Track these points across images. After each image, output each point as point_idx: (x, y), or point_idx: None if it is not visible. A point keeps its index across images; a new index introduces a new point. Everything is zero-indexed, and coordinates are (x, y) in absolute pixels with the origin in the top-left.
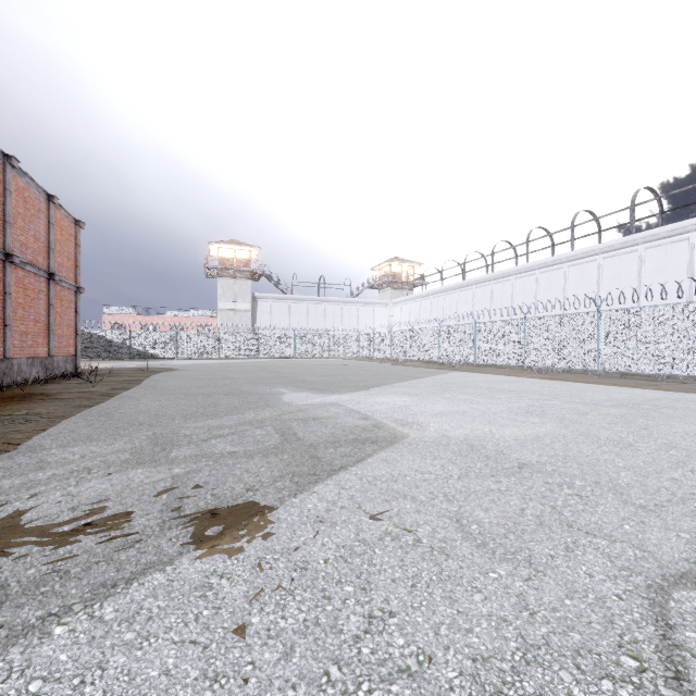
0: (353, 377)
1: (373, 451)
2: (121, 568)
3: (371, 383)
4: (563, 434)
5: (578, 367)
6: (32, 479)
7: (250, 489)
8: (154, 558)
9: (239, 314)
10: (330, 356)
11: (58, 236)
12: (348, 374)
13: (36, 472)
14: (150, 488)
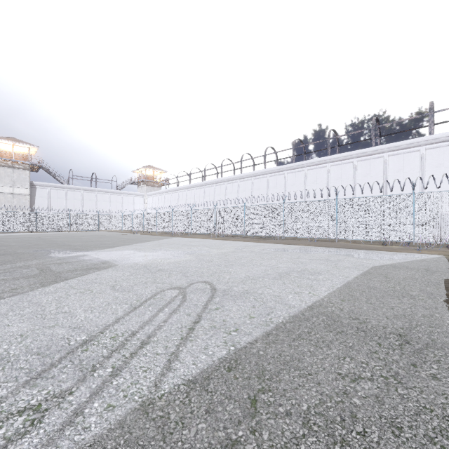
0: (108, 242)
1: (93, 272)
2: None
3: (118, 244)
4: (191, 259)
5: (237, 233)
6: None
7: (14, 289)
8: None
9: (18, 197)
10: (99, 229)
11: None
12: (106, 240)
13: None
14: None
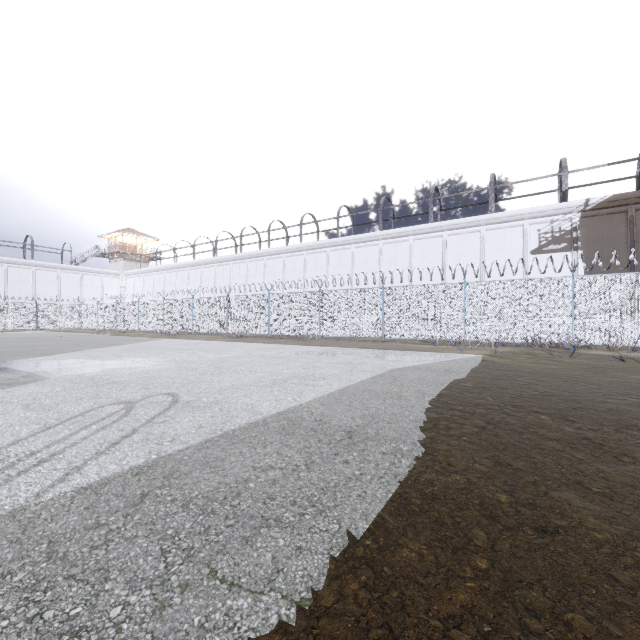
0: (47, 347)
1: (2, 389)
2: None
3: (62, 350)
4: (169, 368)
5: (259, 332)
6: None
7: None
8: None
9: None
10: (39, 328)
11: None
12: (44, 345)
13: None
14: None
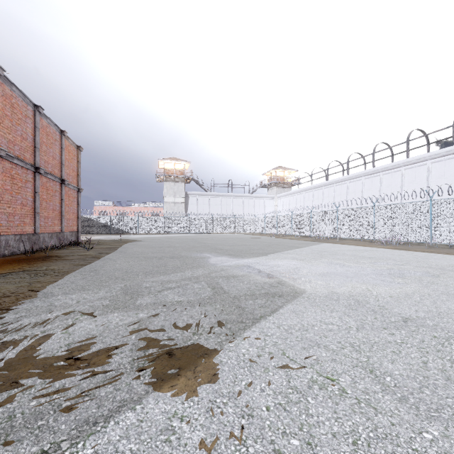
0: (254, 247)
1: (282, 304)
2: (101, 404)
3: (267, 251)
4: (427, 293)
5: (415, 240)
6: (43, 318)
7: (196, 333)
8: (127, 396)
9: (177, 205)
10: (235, 232)
11: (67, 156)
12: (250, 244)
13: (46, 313)
14: (123, 329)
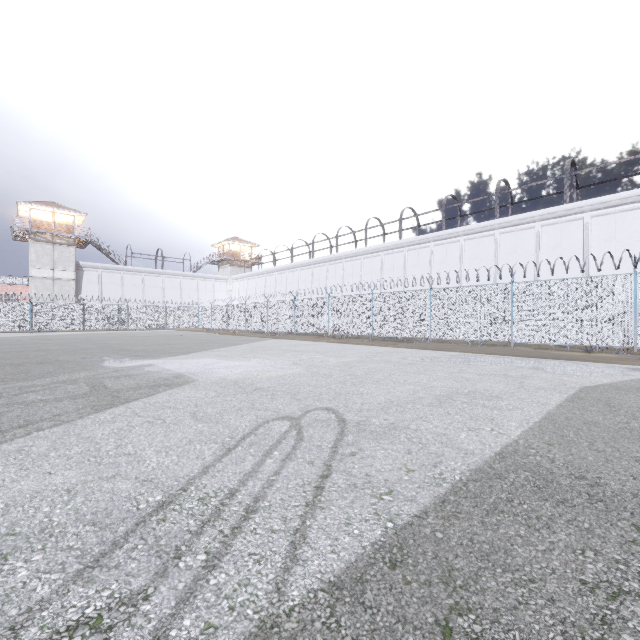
0: (181, 346)
1: (164, 390)
2: None
3: (194, 349)
4: (301, 373)
5: (361, 333)
6: None
7: (57, 415)
8: None
9: (60, 283)
10: (167, 327)
11: None
12: (177, 343)
13: None
14: None
